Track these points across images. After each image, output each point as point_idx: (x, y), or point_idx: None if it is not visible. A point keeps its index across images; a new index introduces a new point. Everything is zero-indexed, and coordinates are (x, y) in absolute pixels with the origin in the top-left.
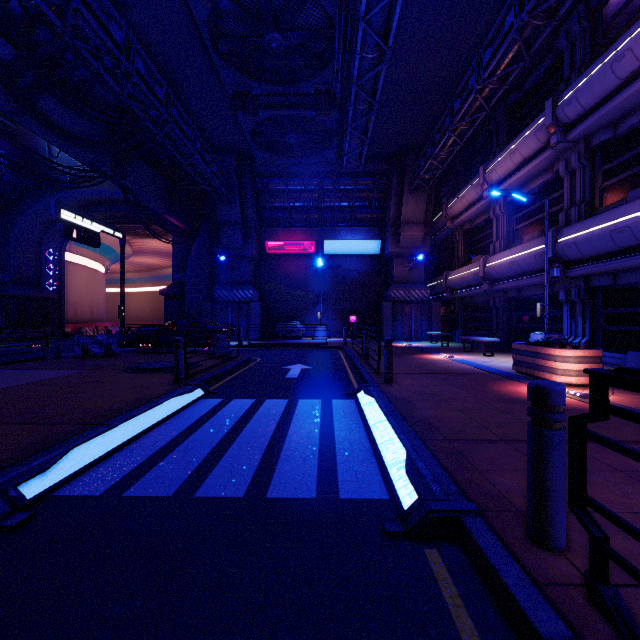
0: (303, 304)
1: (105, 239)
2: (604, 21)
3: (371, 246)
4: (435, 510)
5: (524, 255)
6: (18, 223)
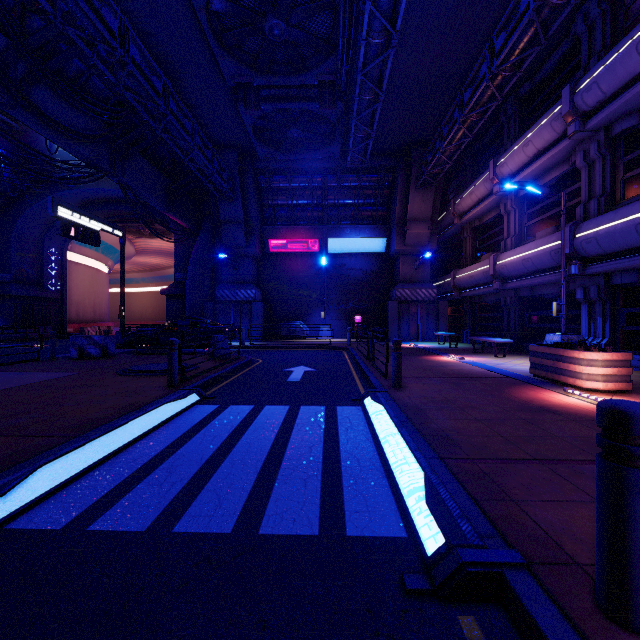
0: (307, 304)
1: (107, 238)
2: (626, 2)
3: (376, 244)
4: (470, 562)
5: (538, 252)
6: (19, 222)
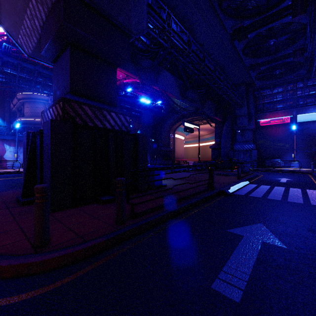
0: (282, 150)
1: None
2: None
3: None
4: None
5: None
6: (164, 126)
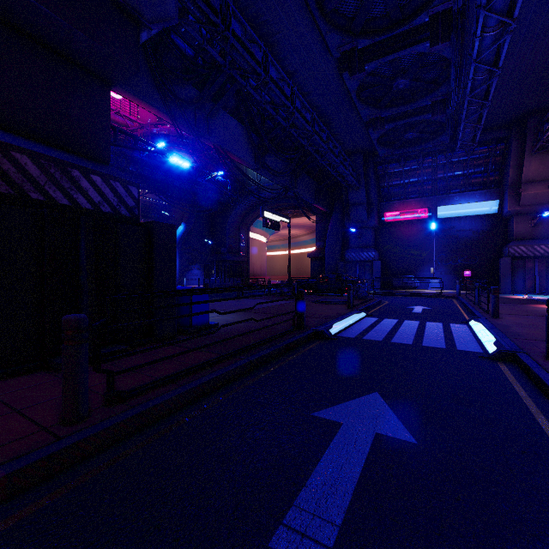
0: (417, 261)
1: None
2: None
3: (487, 207)
4: (503, 350)
5: None
6: (230, 218)
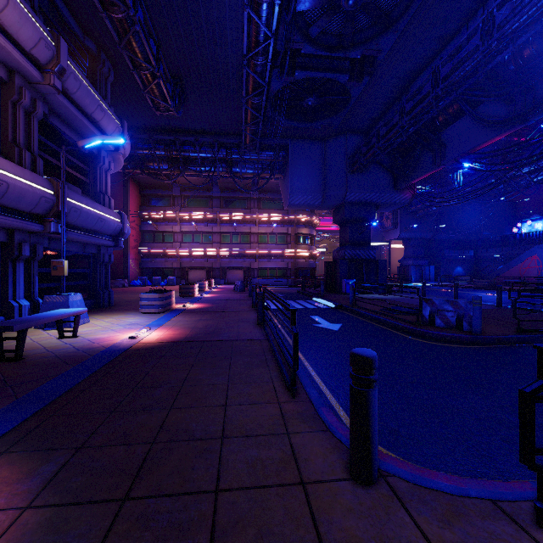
0: None
1: None
2: None
3: None
4: None
5: (26, 185)
6: None
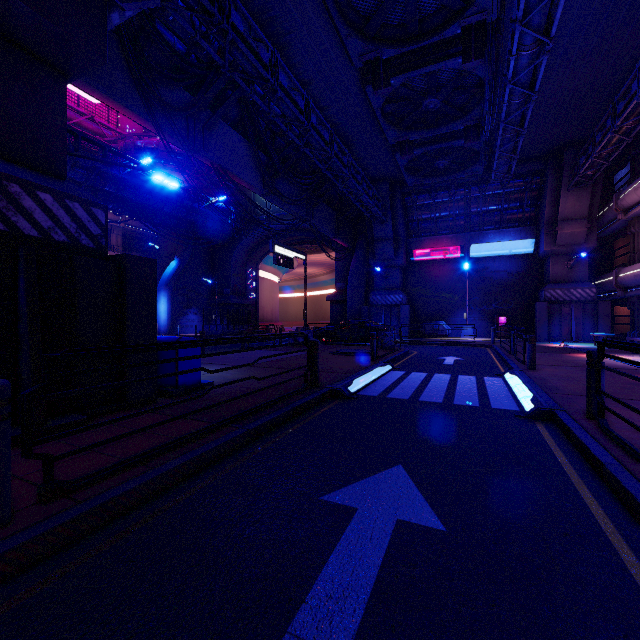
0: (448, 306)
1: None
2: None
3: (522, 246)
4: (541, 408)
5: None
6: (235, 253)
